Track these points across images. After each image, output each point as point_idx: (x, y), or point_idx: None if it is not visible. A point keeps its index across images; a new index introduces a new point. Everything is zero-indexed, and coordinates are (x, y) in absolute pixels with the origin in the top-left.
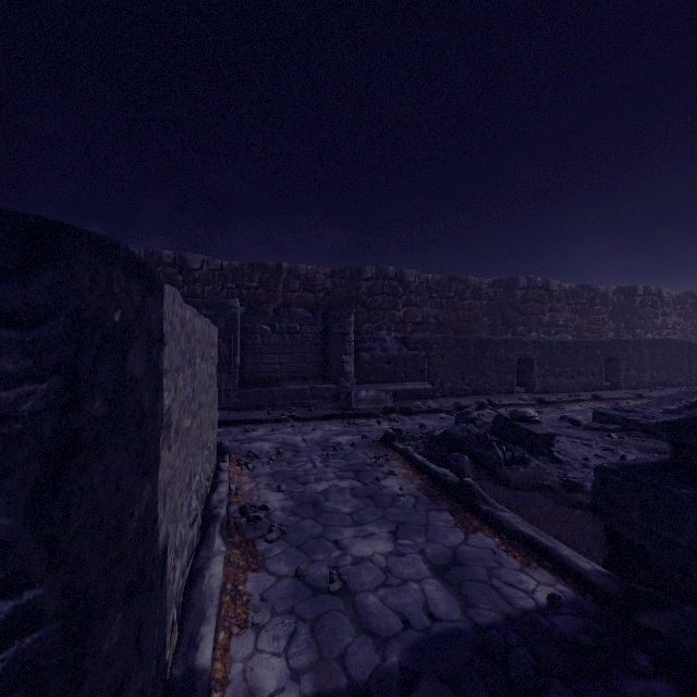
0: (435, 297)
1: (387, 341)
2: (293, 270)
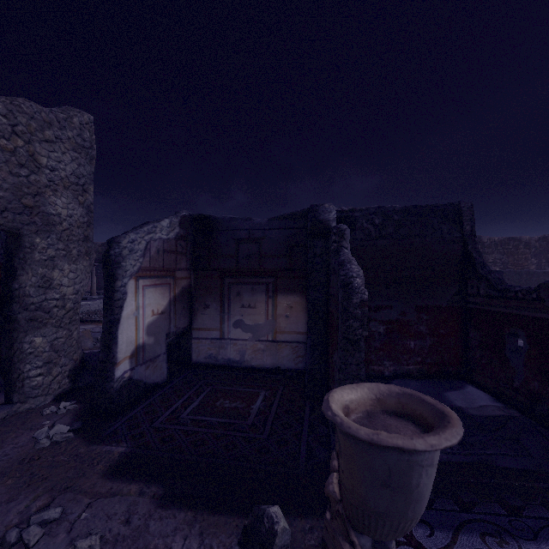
0: (499, 249)
1: None
2: None
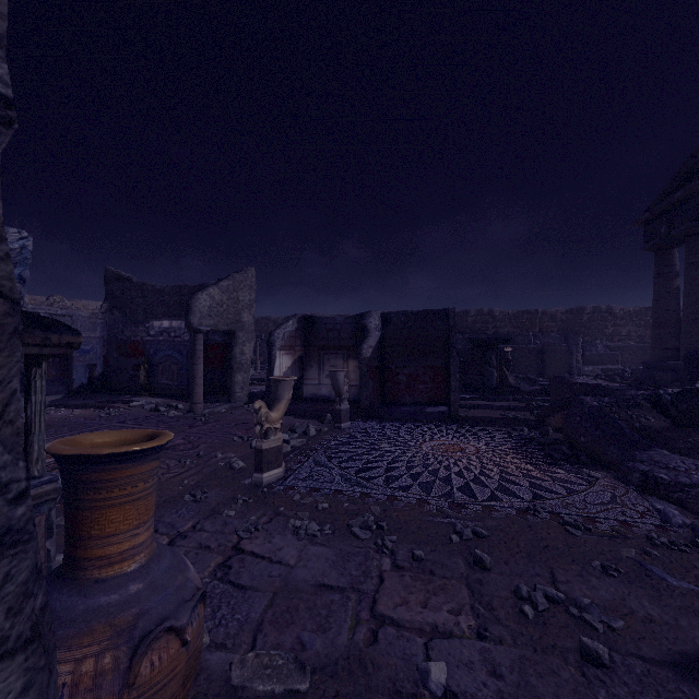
0: (634, 321)
1: (598, 347)
2: (544, 312)
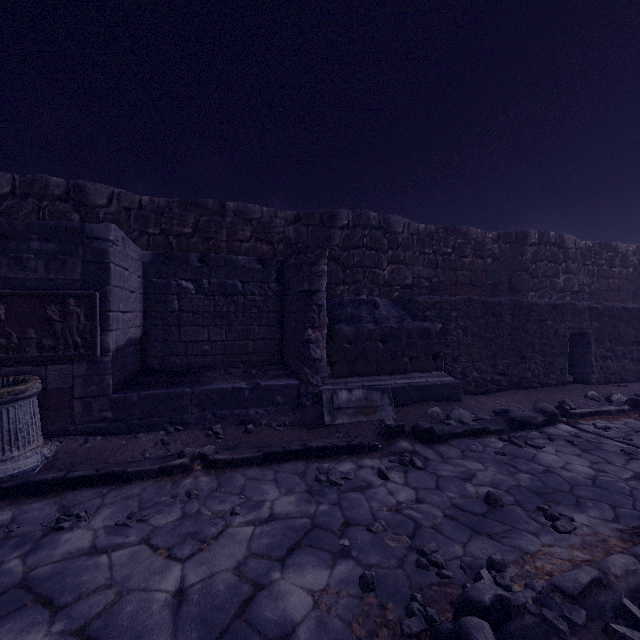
0: (428, 253)
1: (379, 305)
2: (242, 212)
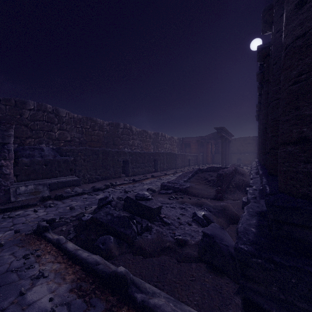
0: (78, 127)
1: (44, 150)
2: None
